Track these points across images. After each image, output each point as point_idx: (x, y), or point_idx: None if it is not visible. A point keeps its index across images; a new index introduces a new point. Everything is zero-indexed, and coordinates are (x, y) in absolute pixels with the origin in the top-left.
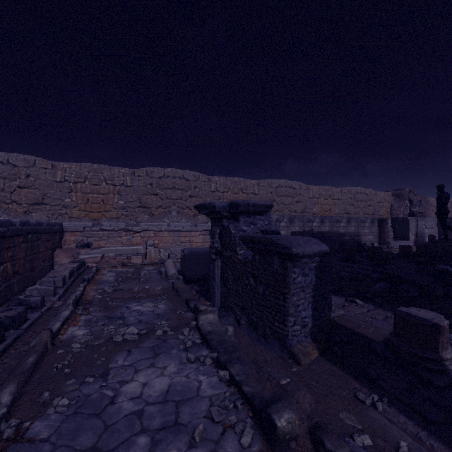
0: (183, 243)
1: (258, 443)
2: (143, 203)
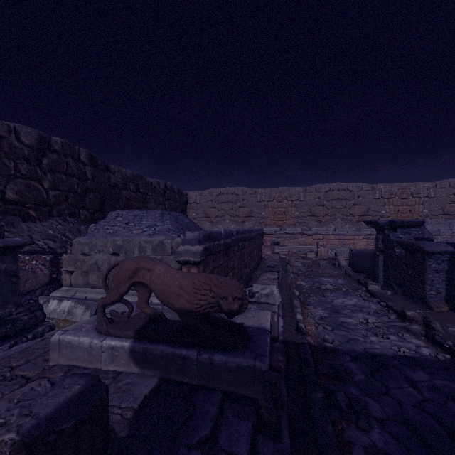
0: (347, 245)
1: (397, 320)
2: (313, 213)
